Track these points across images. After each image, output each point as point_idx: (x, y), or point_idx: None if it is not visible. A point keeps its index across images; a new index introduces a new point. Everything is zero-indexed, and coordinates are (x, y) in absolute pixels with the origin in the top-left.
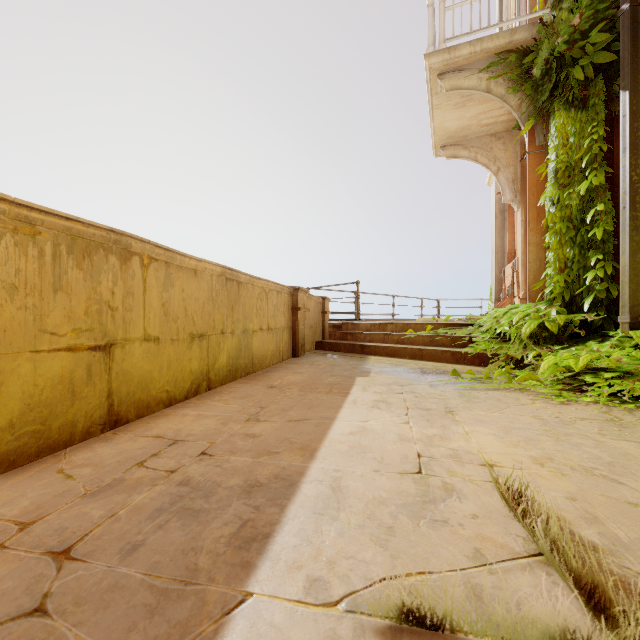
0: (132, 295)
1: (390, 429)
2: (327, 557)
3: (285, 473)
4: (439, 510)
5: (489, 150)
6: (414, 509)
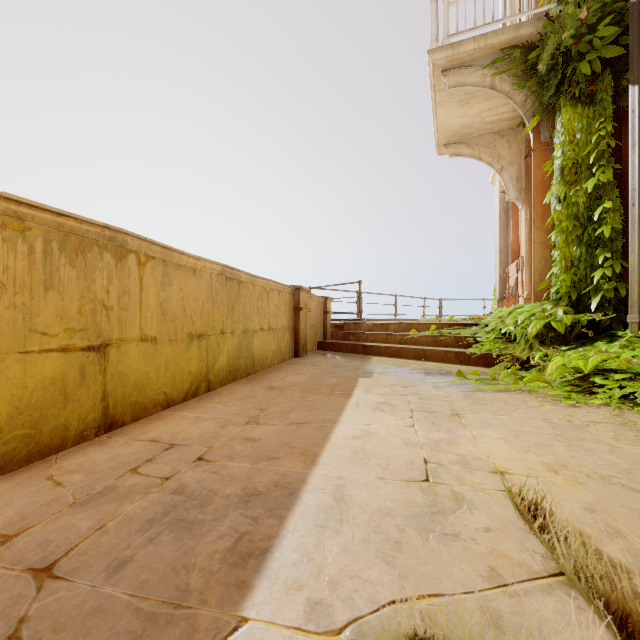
0: (128, 294)
1: (394, 433)
2: (329, 576)
3: (285, 480)
4: (449, 522)
5: (493, 148)
6: (422, 521)
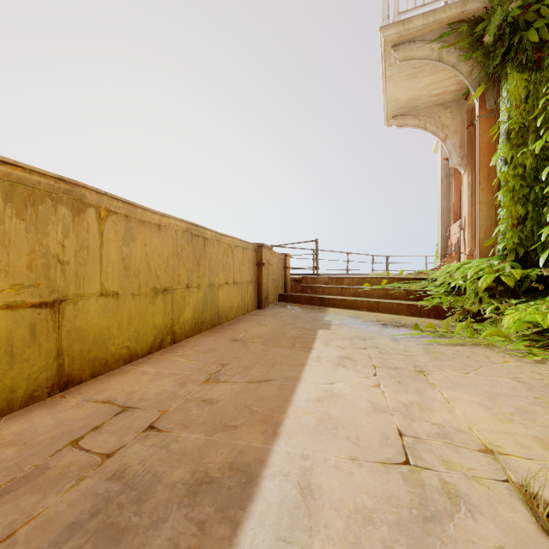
0: (86, 248)
1: (360, 394)
2: None
3: (242, 460)
4: (449, 537)
5: (437, 119)
6: (414, 533)
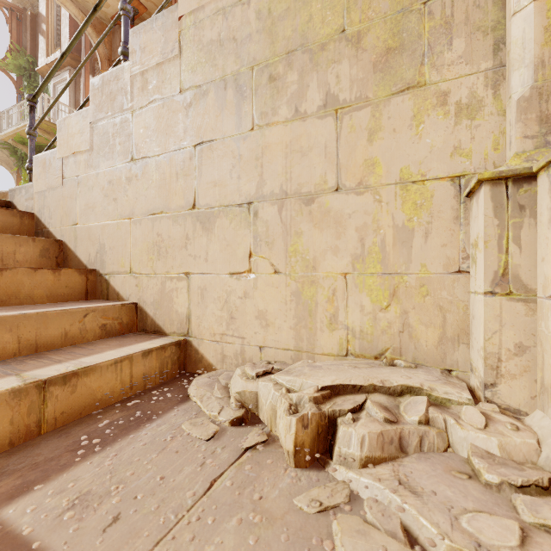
0: None
1: None
2: None
3: None
4: None
5: (9, 163)
6: None
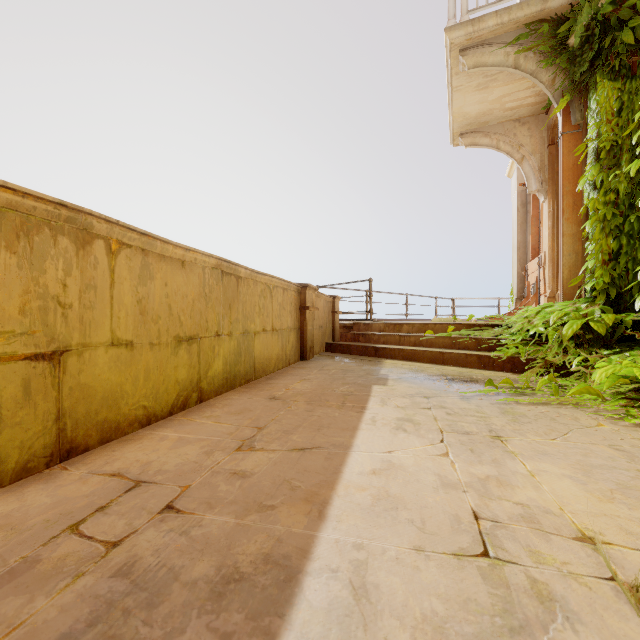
0: (94, 289)
1: (425, 465)
2: None
3: (280, 551)
4: None
5: (512, 137)
6: None
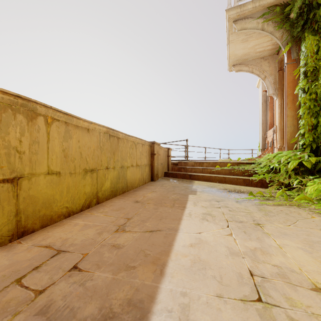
0: (37, 143)
1: (219, 241)
2: None
3: (137, 297)
4: None
5: (260, 66)
6: None
